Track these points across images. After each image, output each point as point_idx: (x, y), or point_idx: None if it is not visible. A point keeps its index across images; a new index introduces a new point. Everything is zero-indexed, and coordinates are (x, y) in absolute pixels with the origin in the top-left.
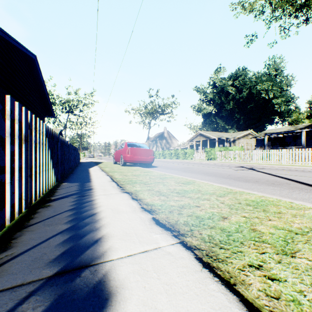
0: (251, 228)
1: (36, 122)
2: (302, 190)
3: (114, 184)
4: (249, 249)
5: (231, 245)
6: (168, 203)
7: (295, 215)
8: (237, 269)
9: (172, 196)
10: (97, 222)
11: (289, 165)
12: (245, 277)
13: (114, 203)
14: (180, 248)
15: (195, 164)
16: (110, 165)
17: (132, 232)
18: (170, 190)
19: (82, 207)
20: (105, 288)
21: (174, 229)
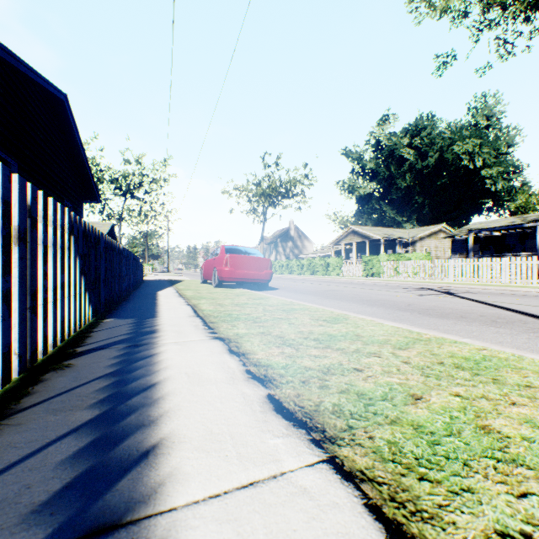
0: (479, 424)
1: (47, 205)
2: None
3: (198, 321)
4: (489, 484)
5: (445, 472)
6: (300, 361)
7: None
8: None
9: (307, 347)
10: (155, 405)
11: (516, 287)
12: None
13: (194, 360)
14: (329, 476)
15: (344, 283)
16: (195, 285)
17: (225, 430)
18: (302, 334)
19: (131, 369)
20: None
21: (313, 426)
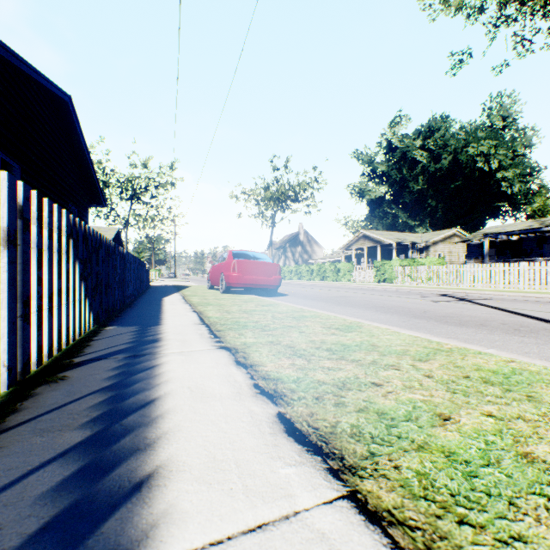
0: (520, 451)
1: (42, 206)
2: None
3: (203, 329)
4: (543, 530)
5: (488, 513)
6: (312, 374)
7: None
8: None
9: (319, 359)
10: (153, 425)
11: (536, 293)
12: None
13: (197, 373)
14: (351, 517)
15: (356, 289)
16: (202, 291)
17: (230, 457)
18: (313, 344)
19: (130, 383)
20: None
21: (329, 452)
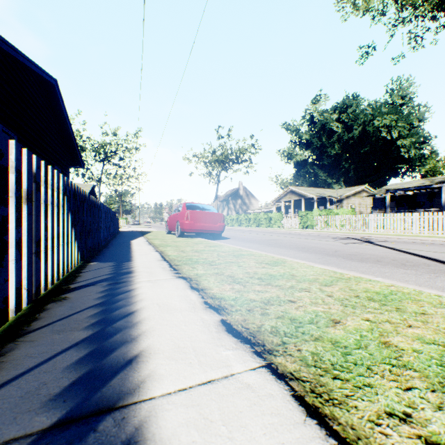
0: (382, 340)
1: (47, 172)
2: None
3: (165, 264)
4: (384, 381)
5: (352, 373)
6: (246, 295)
7: None
8: (368, 422)
9: (252, 284)
10: (135, 327)
11: (424, 237)
12: (385, 438)
13: (163, 294)
14: (267, 376)
15: (284, 234)
16: (161, 235)
17: (189, 345)
18: (248, 274)
19: (114, 301)
20: None
21: (255, 342)
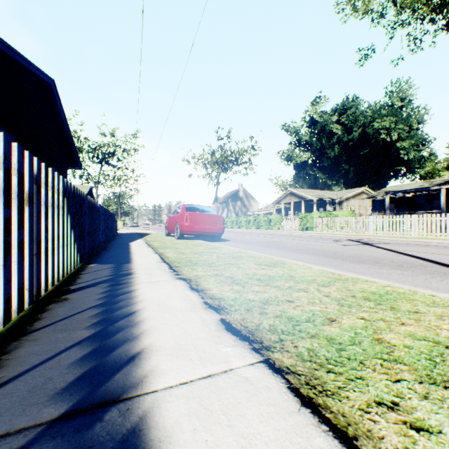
0: (375, 337)
1: (48, 174)
2: (445, 276)
3: (165, 265)
4: (375, 374)
5: (346, 367)
6: (245, 295)
7: (441, 316)
8: (358, 410)
9: (251, 285)
10: (136, 326)
11: (422, 239)
12: (373, 424)
13: (163, 295)
14: (264, 371)
15: (283, 236)
16: (160, 237)
17: (189, 343)
18: (247, 275)
19: (115, 302)
20: (140, 443)
21: (254, 339)
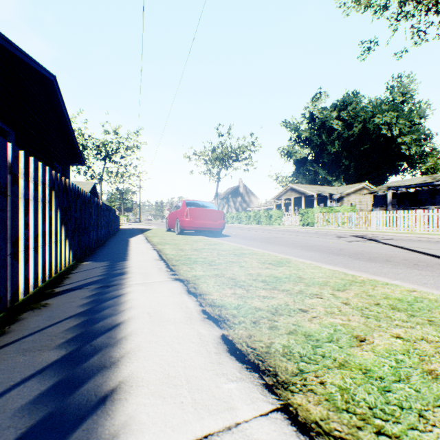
0: (425, 368)
1: (28, 164)
2: None
3: (162, 264)
4: None
5: (401, 425)
6: (250, 302)
7: None
8: None
9: (256, 289)
10: (118, 345)
11: (429, 235)
12: None
13: (156, 300)
14: (284, 428)
15: (285, 231)
16: (161, 233)
17: (181, 373)
18: (251, 276)
19: (100, 309)
20: None
21: (265, 369)
